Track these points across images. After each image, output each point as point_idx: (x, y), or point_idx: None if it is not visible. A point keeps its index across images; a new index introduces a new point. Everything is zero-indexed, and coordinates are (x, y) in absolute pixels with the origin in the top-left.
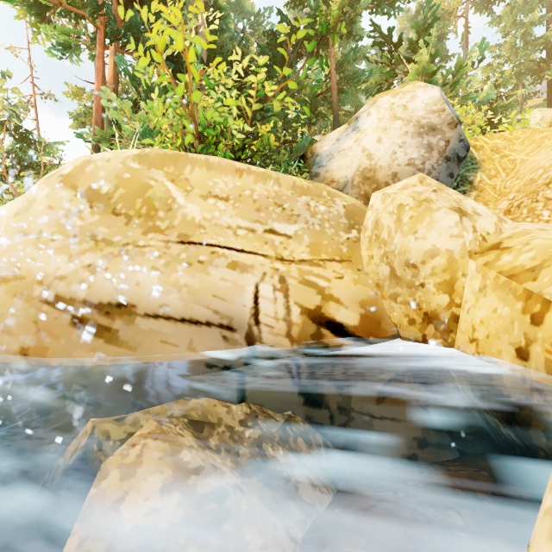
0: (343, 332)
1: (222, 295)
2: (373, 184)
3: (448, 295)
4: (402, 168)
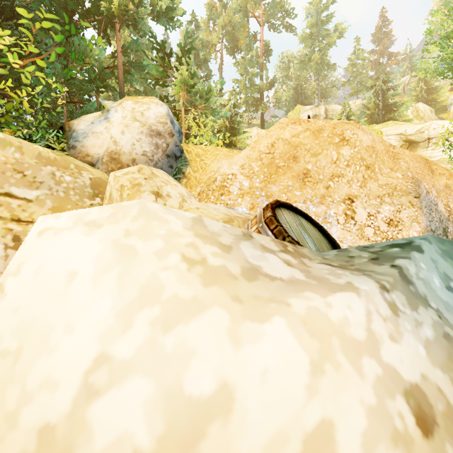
0: None
1: None
2: (118, 164)
3: None
4: (139, 156)
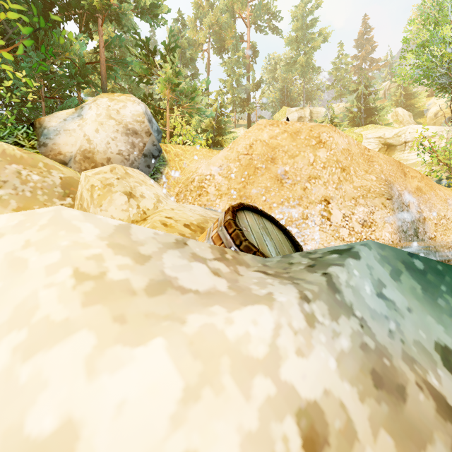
0: None
1: None
2: (92, 163)
3: None
4: (114, 155)
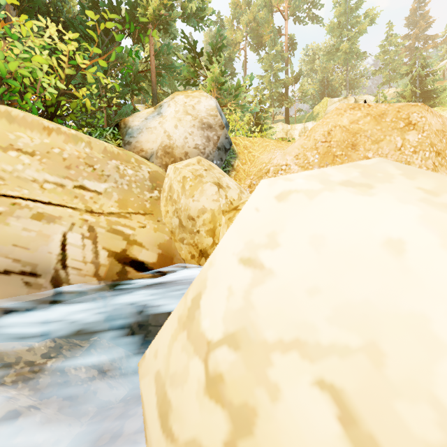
0: (144, 268)
1: (24, 244)
2: (171, 157)
3: (212, 238)
4: (191, 150)
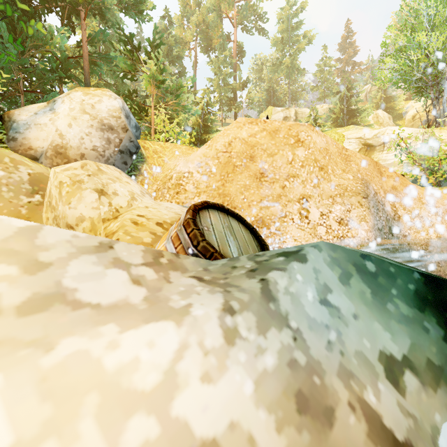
0: None
1: None
2: (64, 158)
3: None
4: (88, 151)
